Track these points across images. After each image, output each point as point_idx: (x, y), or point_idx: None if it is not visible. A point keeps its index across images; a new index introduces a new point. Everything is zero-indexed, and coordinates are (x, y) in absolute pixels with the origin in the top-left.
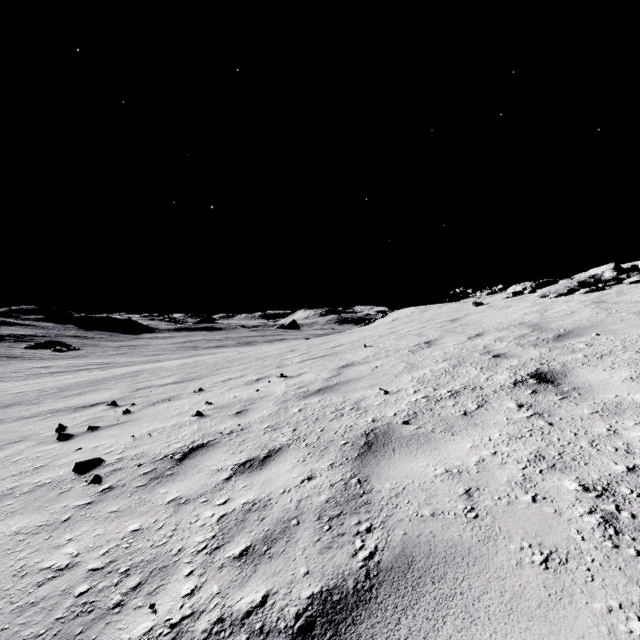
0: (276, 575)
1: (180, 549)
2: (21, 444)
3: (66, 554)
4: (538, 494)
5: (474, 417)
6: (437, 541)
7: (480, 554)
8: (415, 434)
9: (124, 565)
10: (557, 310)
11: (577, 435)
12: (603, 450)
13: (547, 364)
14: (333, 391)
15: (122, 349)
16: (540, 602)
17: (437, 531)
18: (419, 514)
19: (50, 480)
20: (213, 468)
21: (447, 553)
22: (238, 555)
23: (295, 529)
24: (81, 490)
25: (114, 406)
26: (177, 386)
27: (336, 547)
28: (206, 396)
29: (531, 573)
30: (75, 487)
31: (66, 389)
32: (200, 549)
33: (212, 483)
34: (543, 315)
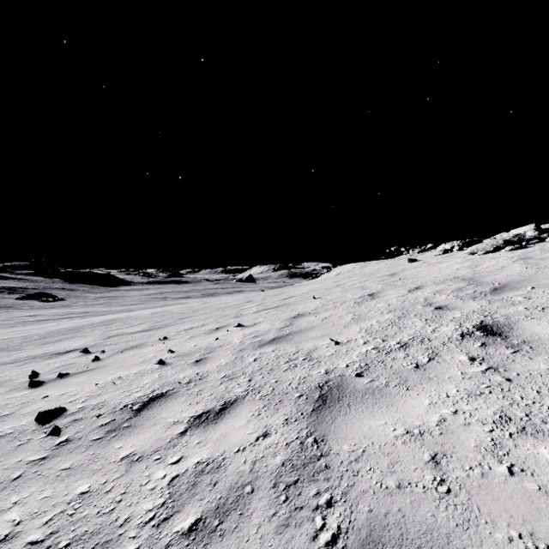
0: None
1: (127, 519)
2: None
3: (8, 521)
4: (514, 464)
5: (427, 370)
6: (408, 523)
7: (462, 545)
8: (369, 388)
9: (65, 538)
10: (487, 265)
11: (540, 393)
12: None
13: (490, 316)
14: (286, 341)
15: (101, 300)
16: None
17: (406, 509)
18: (383, 485)
19: (12, 430)
20: (169, 420)
21: (422, 541)
22: (187, 530)
23: (249, 498)
24: (38, 443)
25: (86, 353)
26: (145, 334)
27: (294, 525)
28: (169, 344)
29: None
30: (33, 439)
31: (47, 336)
32: (147, 520)
33: (167, 437)
34: (475, 270)
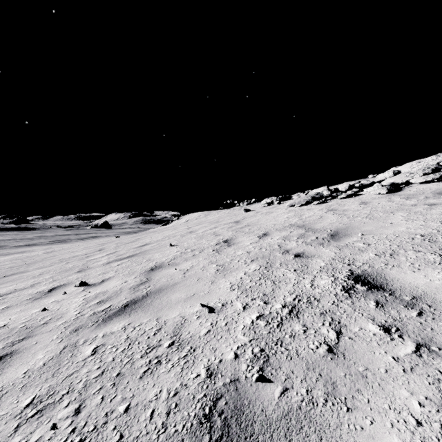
0: None
1: None
2: None
3: None
4: None
5: (348, 357)
6: None
7: None
8: (289, 411)
9: None
10: (309, 215)
11: None
12: None
13: (354, 265)
14: (143, 308)
15: None
16: None
17: None
18: None
19: None
20: None
21: None
22: None
23: None
24: None
25: None
26: None
27: None
28: None
29: None
30: None
31: None
32: None
33: None
34: (302, 218)
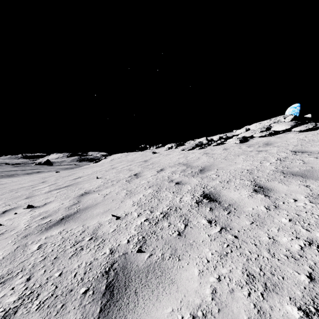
0: None
1: None
2: None
3: None
4: None
5: (187, 236)
6: None
7: None
8: (150, 264)
9: None
10: (192, 157)
11: (257, 246)
12: (281, 259)
13: (206, 188)
14: (74, 219)
15: None
16: None
17: None
18: None
19: None
20: None
21: None
22: None
23: None
24: None
25: None
26: None
27: None
28: None
29: None
30: None
31: None
32: None
33: None
34: (187, 159)
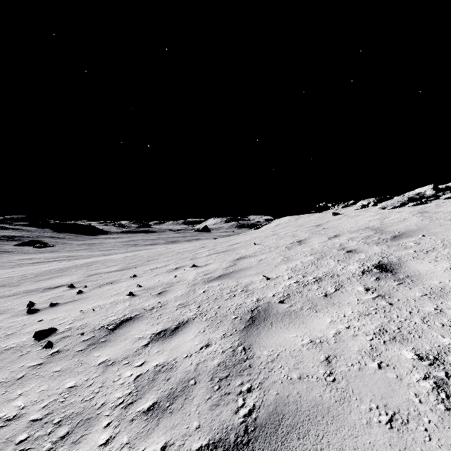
0: (174, 428)
1: (103, 403)
2: (0, 316)
3: (15, 406)
4: (383, 362)
5: (332, 298)
6: (302, 401)
7: (337, 413)
8: (288, 311)
9: (58, 417)
10: (393, 218)
11: (411, 313)
12: (432, 325)
13: (387, 257)
14: (229, 277)
15: (84, 246)
16: None
17: (303, 392)
18: (289, 377)
19: (15, 345)
20: (136, 336)
21: (310, 412)
22: (146, 410)
23: (192, 388)
24: (36, 353)
25: (72, 288)
26: (118, 273)
27: (223, 404)
28: (138, 280)
29: (379, 432)
30: (32, 351)
31: (40, 275)
32: (118, 404)
33: (134, 348)
34: (383, 221)
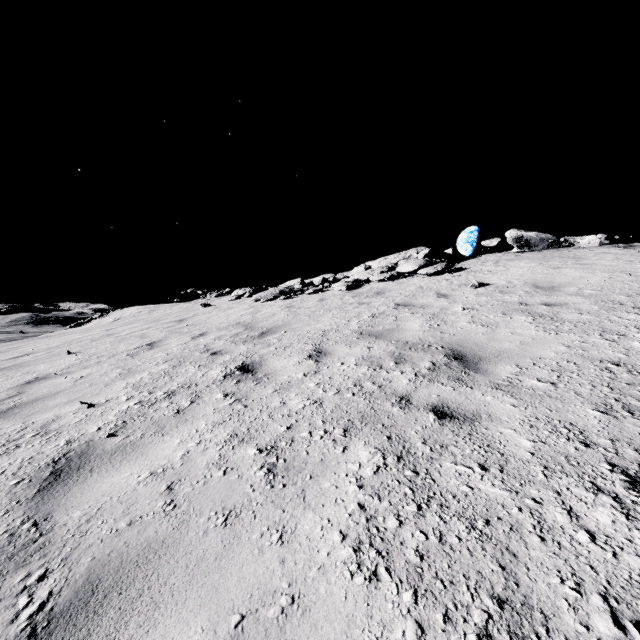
0: None
1: None
2: None
3: None
4: (229, 467)
5: (186, 413)
6: (131, 549)
7: (173, 541)
8: (122, 445)
9: None
10: (264, 312)
11: (262, 411)
12: (276, 418)
13: (251, 357)
14: (7, 417)
15: None
16: (217, 556)
17: (133, 539)
18: (114, 530)
19: None
20: None
21: (140, 556)
22: None
23: None
24: None
25: None
26: None
27: None
28: None
29: (214, 535)
30: None
31: None
32: None
33: None
34: (255, 316)
